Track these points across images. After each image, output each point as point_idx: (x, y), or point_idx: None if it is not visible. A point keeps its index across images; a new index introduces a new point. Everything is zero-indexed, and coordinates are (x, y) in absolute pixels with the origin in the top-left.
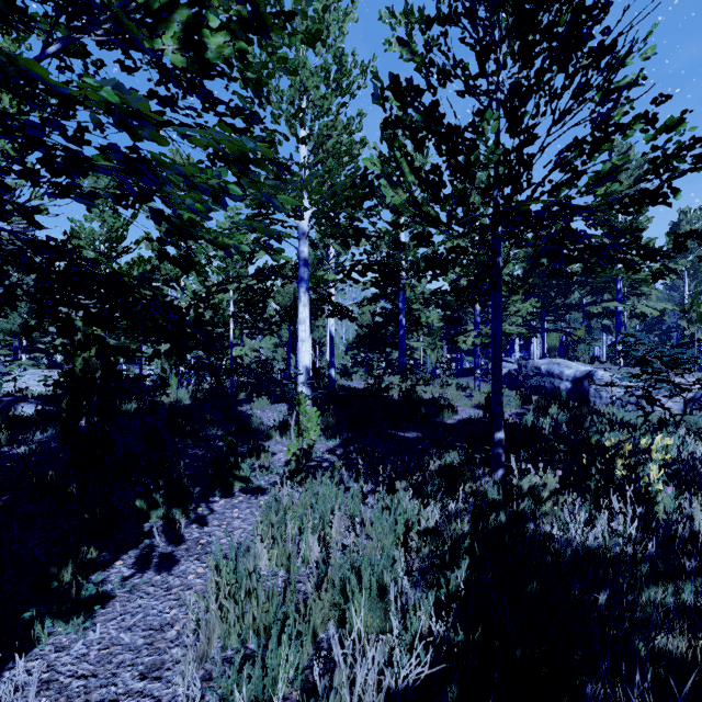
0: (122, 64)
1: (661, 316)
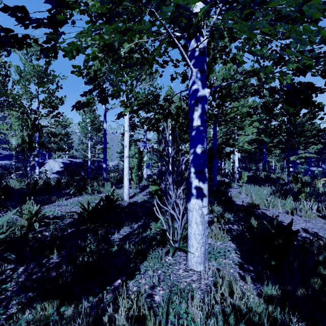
0: None
1: None
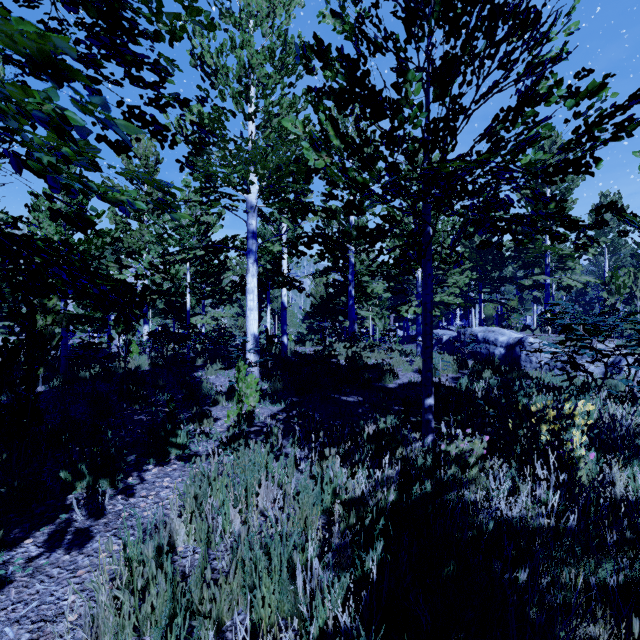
0: (46, 24)
1: (585, 288)
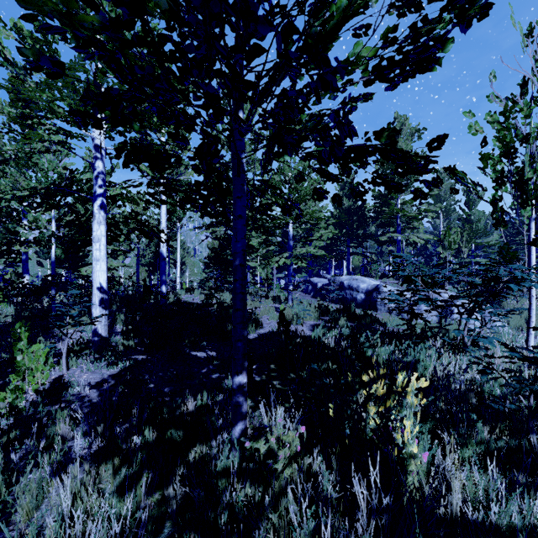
0: None
1: (426, 244)
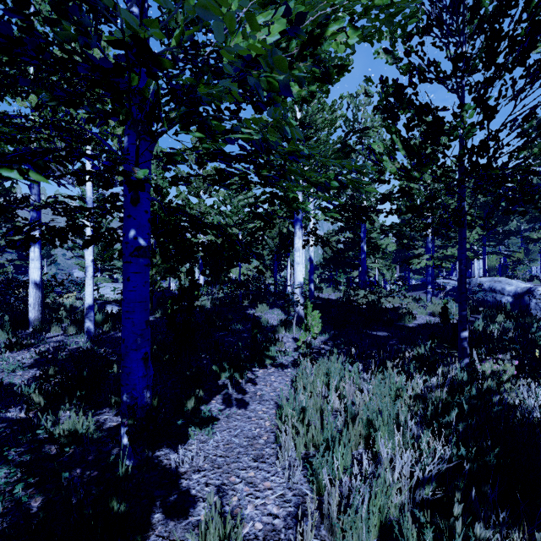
0: None
1: None
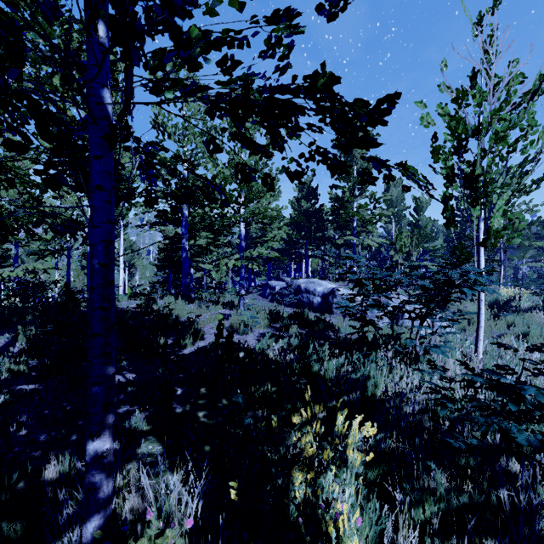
0: None
1: (380, 248)
